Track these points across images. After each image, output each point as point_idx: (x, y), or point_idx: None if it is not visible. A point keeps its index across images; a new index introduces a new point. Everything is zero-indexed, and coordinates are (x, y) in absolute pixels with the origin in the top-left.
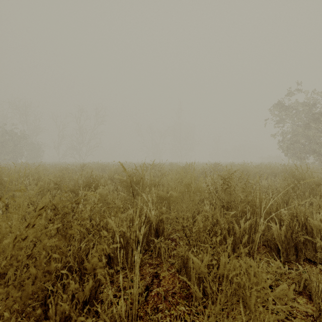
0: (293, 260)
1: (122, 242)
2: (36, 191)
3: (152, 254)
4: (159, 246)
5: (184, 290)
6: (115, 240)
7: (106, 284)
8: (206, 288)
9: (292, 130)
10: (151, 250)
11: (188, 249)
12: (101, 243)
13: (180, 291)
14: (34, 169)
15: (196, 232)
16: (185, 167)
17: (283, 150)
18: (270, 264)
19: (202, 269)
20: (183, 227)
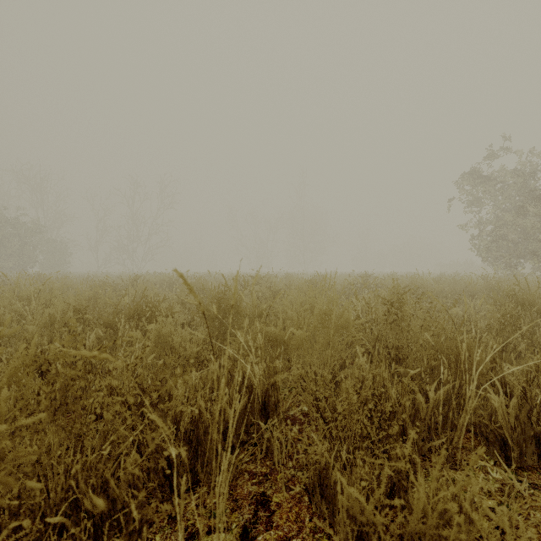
0: (532, 464)
1: (195, 431)
2: (40, 327)
3: (255, 451)
4: (269, 436)
5: (321, 538)
6: (181, 428)
7: (162, 521)
8: (370, 539)
9: (495, 217)
10: (253, 445)
11: (329, 448)
12: (157, 427)
13: (313, 540)
14: (47, 284)
15: (345, 412)
16: (313, 281)
17: (479, 251)
18: (490, 475)
19: (368, 514)
20: (316, 399)
